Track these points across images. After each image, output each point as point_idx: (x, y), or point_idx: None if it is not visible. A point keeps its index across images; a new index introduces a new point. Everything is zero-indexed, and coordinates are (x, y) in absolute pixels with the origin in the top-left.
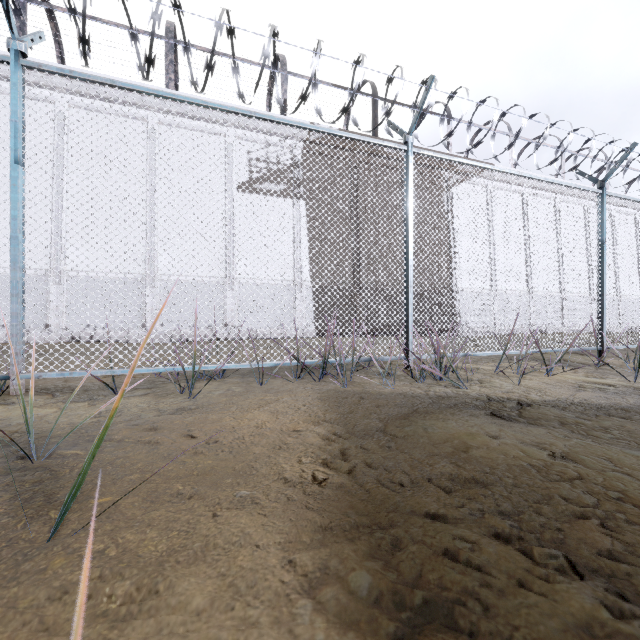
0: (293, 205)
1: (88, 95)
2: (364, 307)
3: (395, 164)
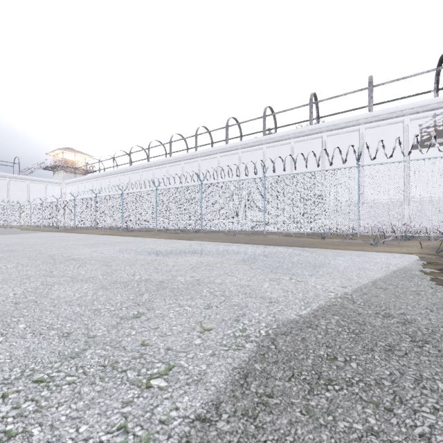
0: None
1: (334, 129)
2: None
3: None
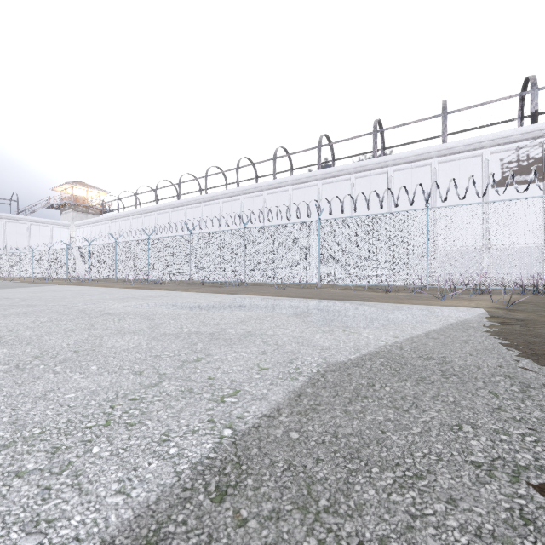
0: (543, 186)
1: (402, 163)
2: None
3: None
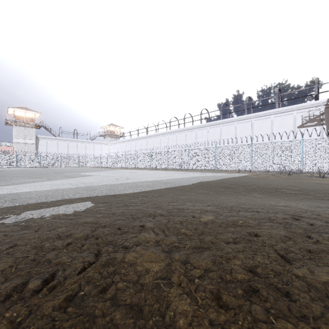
0: (320, 128)
1: (257, 117)
2: (293, 164)
3: (299, 142)
